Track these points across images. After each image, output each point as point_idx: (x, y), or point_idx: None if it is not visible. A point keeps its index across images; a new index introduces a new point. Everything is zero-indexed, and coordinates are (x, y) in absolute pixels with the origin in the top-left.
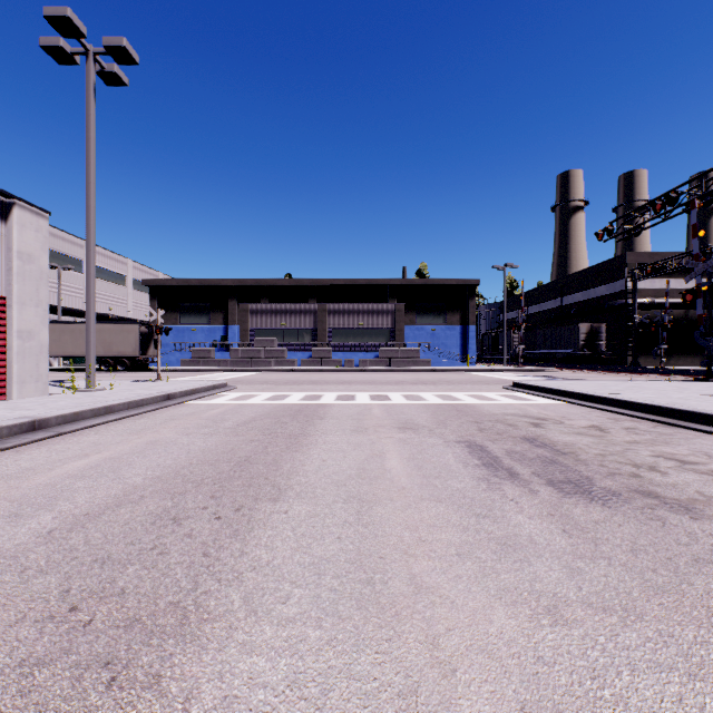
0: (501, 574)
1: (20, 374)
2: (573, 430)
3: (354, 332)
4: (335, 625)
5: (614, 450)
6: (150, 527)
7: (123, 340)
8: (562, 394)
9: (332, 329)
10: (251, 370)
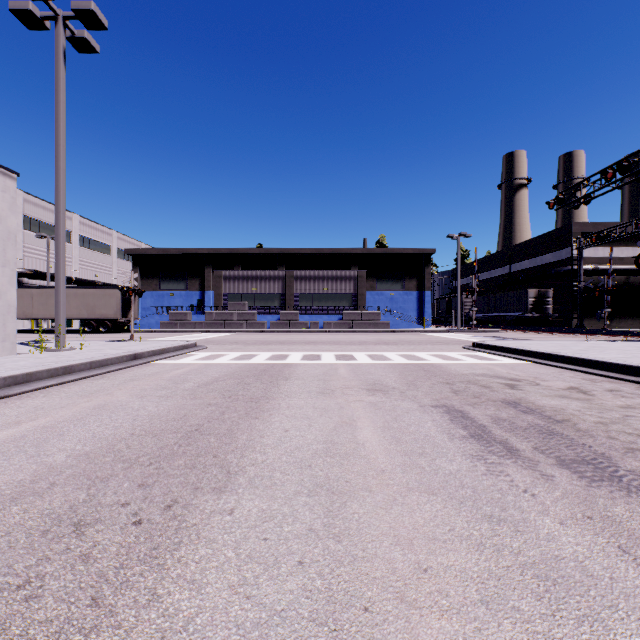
0: None
1: None
2: (553, 392)
3: (319, 297)
4: None
5: (613, 417)
6: (38, 540)
7: (105, 303)
8: (525, 354)
9: (299, 293)
10: (224, 331)
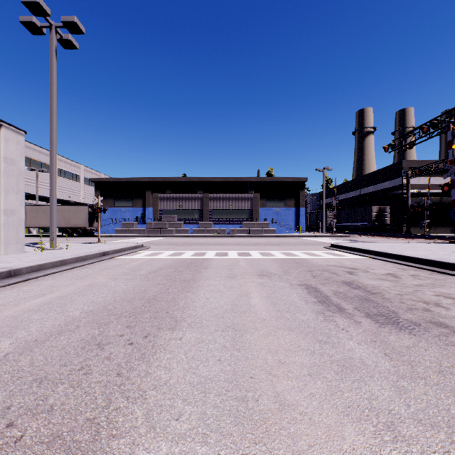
0: (345, 392)
1: (5, 239)
2: (376, 276)
3: (226, 211)
4: (218, 441)
5: (407, 291)
6: (80, 351)
7: (77, 216)
8: (364, 252)
9: (212, 209)
10: (160, 236)
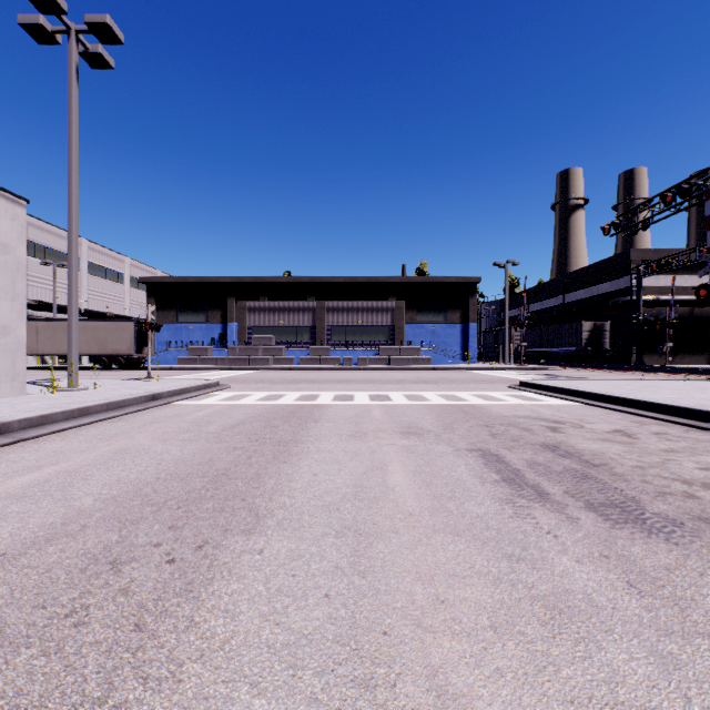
0: (562, 667)
1: None
2: (596, 436)
3: (354, 330)
4: None
5: (652, 461)
6: (78, 576)
7: (117, 338)
8: (573, 394)
9: (331, 327)
10: (248, 368)
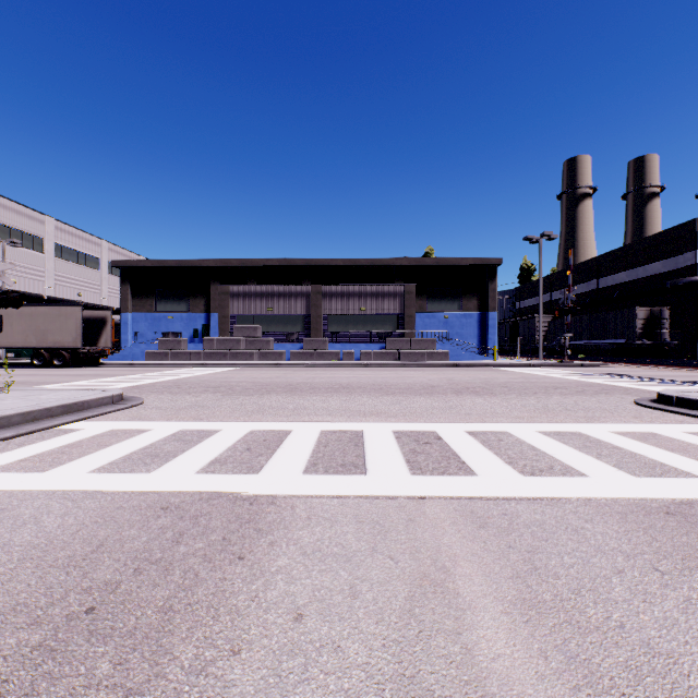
0: None
1: None
2: None
3: (355, 319)
4: None
5: None
6: None
7: (60, 327)
8: None
9: (328, 315)
10: (225, 365)
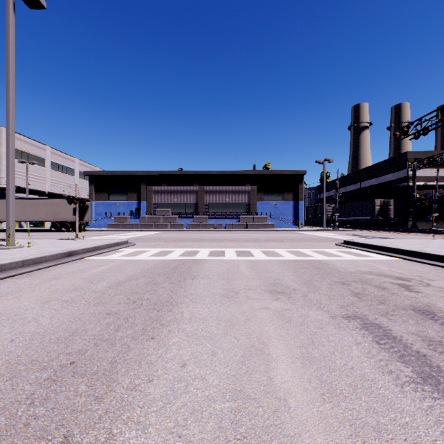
0: None
1: None
2: None
3: (223, 205)
4: None
5: None
6: None
7: (66, 210)
8: (392, 251)
9: (208, 203)
10: (153, 230)
